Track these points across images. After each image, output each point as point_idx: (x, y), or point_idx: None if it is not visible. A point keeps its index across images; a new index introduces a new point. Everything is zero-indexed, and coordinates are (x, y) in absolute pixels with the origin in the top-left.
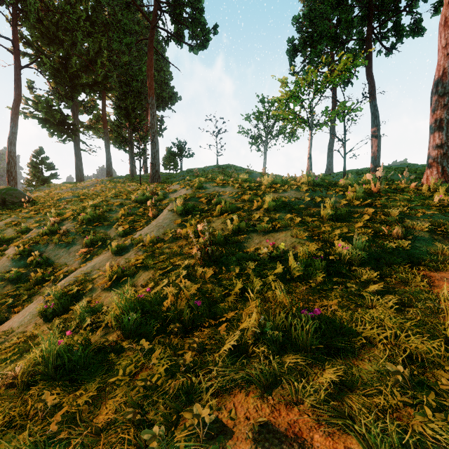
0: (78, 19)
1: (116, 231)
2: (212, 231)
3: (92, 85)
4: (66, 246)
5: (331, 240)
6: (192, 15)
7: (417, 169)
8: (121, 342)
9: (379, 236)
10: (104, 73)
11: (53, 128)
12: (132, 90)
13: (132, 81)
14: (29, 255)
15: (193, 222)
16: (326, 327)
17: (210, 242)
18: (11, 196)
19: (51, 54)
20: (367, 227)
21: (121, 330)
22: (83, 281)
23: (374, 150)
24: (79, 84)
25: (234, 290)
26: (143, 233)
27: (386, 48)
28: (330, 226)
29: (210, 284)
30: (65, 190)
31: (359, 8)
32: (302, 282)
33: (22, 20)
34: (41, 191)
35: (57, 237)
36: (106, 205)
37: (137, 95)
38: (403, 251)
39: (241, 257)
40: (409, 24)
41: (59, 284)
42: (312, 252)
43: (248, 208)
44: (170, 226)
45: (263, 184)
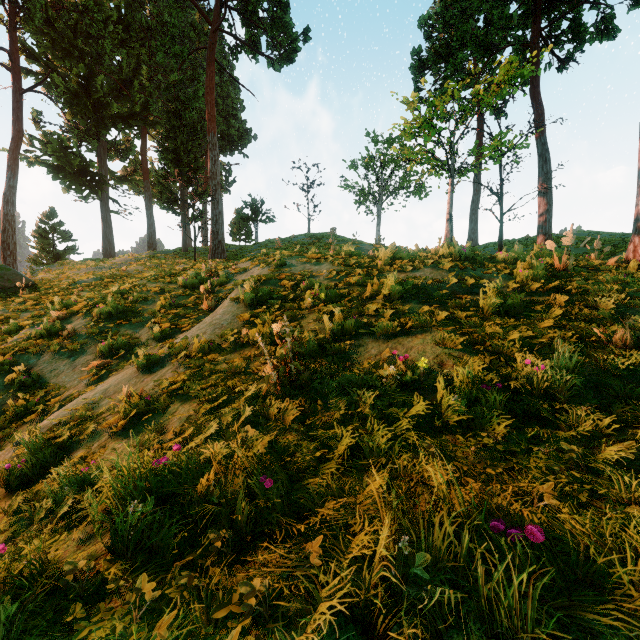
0: (105, 20)
1: (150, 333)
2: (298, 334)
3: (127, 118)
4: (71, 356)
5: (507, 351)
6: (272, 13)
7: (603, 239)
8: (109, 565)
9: (587, 345)
10: (145, 100)
11: (70, 180)
12: (184, 125)
13: (184, 110)
14: (10, 371)
15: (269, 318)
16: (556, 570)
17: (294, 353)
18: (1, 279)
19: (67, 72)
20: (561, 328)
21: (117, 534)
22: (83, 418)
23: (542, 210)
24: (108, 116)
25: (338, 450)
26: (189, 337)
27: (559, 59)
28: (498, 326)
29: (292, 433)
30: (84, 270)
31: (519, 1)
32: (464, 433)
33: (24, 21)
34: (50, 271)
35: (57, 341)
36: (140, 291)
37: (191, 131)
38: (639, 372)
39: (348, 381)
40: (594, 23)
41: (46, 422)
42: (477, 374)
43: (357, 295)
44: (233, 324)
45: (379, 259)
